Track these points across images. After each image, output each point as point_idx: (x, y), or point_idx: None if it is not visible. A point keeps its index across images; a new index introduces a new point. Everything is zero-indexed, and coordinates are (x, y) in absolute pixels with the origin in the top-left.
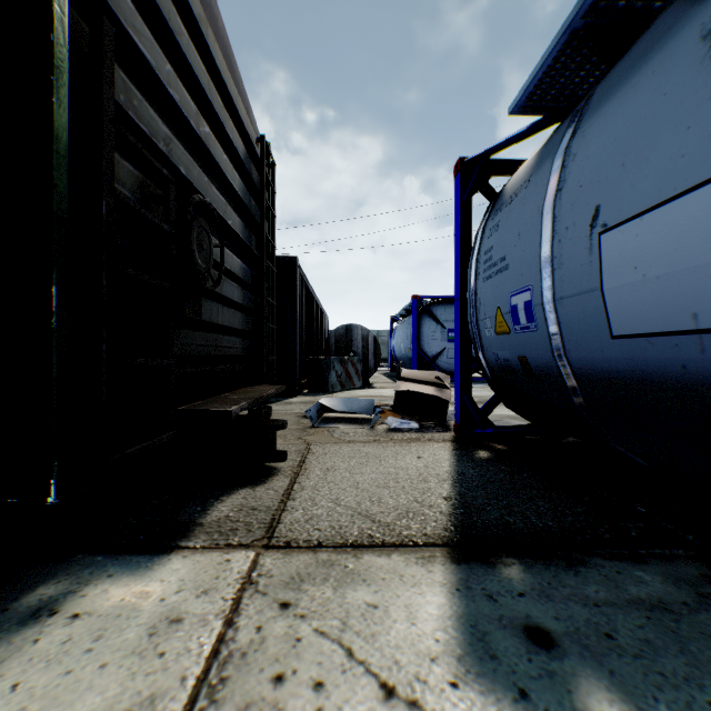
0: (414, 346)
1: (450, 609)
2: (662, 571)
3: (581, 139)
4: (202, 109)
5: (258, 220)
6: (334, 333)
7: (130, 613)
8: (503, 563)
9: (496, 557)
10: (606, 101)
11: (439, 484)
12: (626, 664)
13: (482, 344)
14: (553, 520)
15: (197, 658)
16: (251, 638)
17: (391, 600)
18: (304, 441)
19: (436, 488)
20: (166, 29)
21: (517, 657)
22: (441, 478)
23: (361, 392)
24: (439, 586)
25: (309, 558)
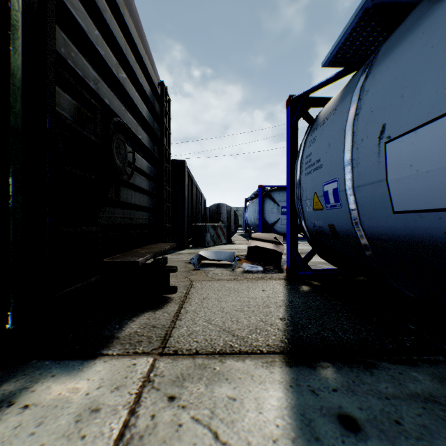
0: (260, 217)
1: (286, 401)
2: (430, 372)
3: (372, 80)
4: (121, 62)
5: (159, 136)
6: (209, 209)
7: (64, 404)
8: (321, 366)
9: (316, 361)
10: (389, 54)
11: (277, 309)
12: (411, 445)
13: (304, 217)
14: (353, 334)
15: (108, 440)
16: (147, 424)
17: (245, 394)
18: (189, 279)
19: (274, 311)
20: (95, 7)
21: (334, 439)
22: (278, 304)
23: (226, 247)
24: (278, 383)
25: (189, 362)
